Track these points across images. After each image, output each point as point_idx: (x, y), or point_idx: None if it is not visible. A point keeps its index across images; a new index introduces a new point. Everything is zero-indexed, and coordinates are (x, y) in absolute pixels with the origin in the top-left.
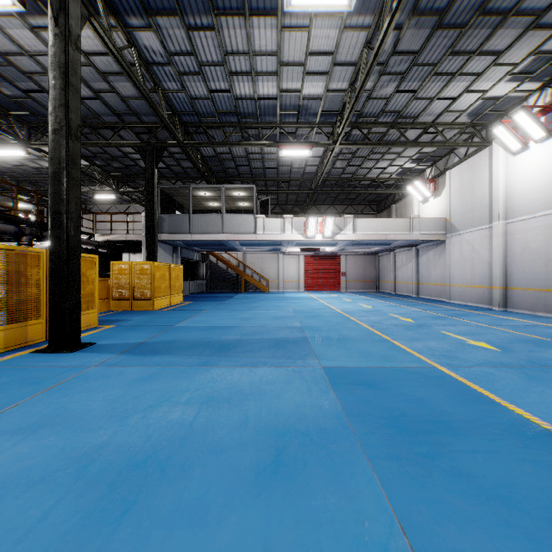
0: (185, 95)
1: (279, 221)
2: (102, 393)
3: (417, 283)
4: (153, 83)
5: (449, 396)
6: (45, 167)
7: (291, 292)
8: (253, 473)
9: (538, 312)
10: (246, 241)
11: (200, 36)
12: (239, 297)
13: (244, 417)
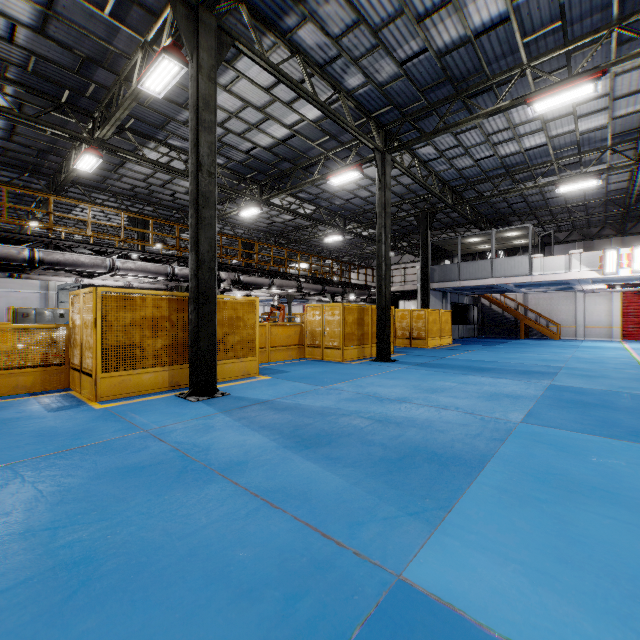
0: (454, 169)
1: (563, 258)
2: (412, 375)
3: None
4: (428, 172)
5: (638, 403)
6: (347, 239)
7: (593, 341)
8: (478, 396)
9: None
10: (519, 283)
11: (465, 134)
12: (513, 343)
13: (480, 388)
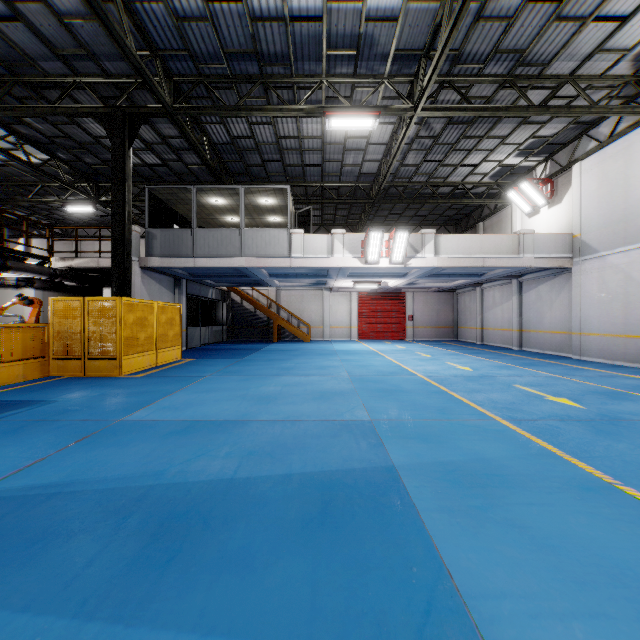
0: (166, 11)
1: (325, 238)
2: None
3: (520, 330)
4: None
5: None
6: None
7: (340, 342)
8: None
9: None
10: (276, 268)
11: None
12: (267, 351)
13: None
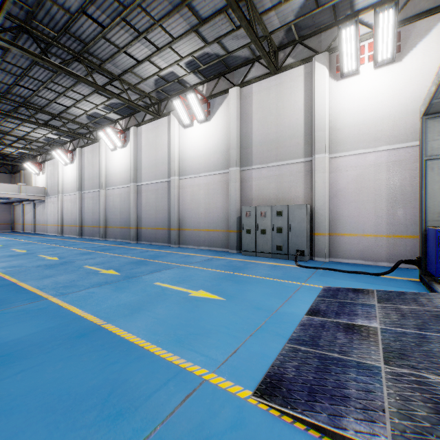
0: None
1: None
2: None
3: (35, 224)
4: None
5: None
6: None
7: None
8: None
9: (70, 235)
10: None
11: None
12: None
13: None
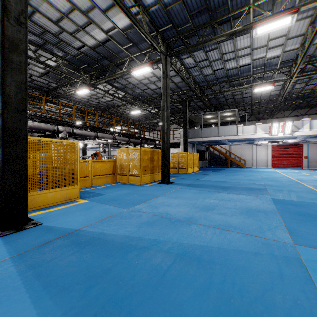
0: (202, 75)
1: (252, 127)
2: (187, 194)
3: None
4: (189, 75)
5: None
6: (142, 114)
7: (261, 168)
8: (239, 212)
9: None
10: (231, 139)
11: (211, 52)
12: (227, 170)
13: (235, 204)
